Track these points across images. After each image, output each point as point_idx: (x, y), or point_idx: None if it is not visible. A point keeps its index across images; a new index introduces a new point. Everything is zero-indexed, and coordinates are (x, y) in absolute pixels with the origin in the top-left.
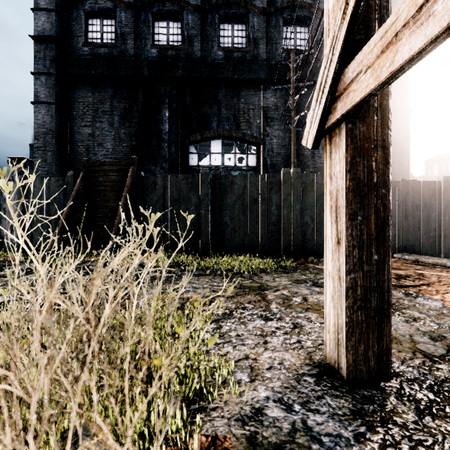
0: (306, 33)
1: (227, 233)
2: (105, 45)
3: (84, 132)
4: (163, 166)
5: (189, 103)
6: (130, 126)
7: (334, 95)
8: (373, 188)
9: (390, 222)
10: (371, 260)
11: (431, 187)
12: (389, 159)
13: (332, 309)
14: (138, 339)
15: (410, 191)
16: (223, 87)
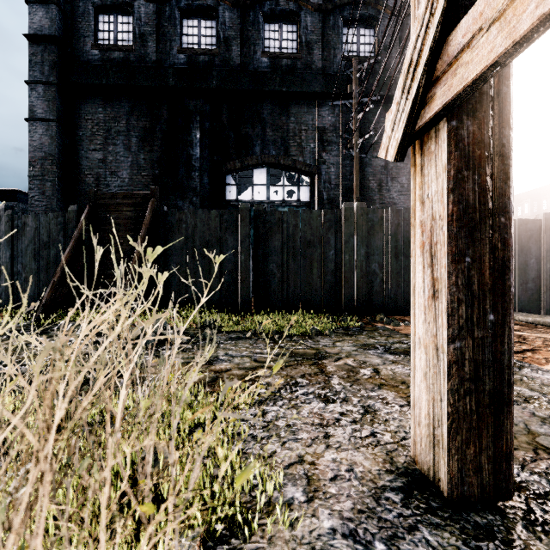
0: (372, 36)
1: (273, 285)
2: (119, 48)
3: (92, 157)
4: (193, 200)
5: (226, 121)
6: (151, 150)
7: (431, 77)
8: (488, 216)
9: (512, 266)
10: (485, 321)
11: (529, 226)
12: (511, 174)
13: (424, 391)
14: (123, 456)
15: None
16: (269, 102)
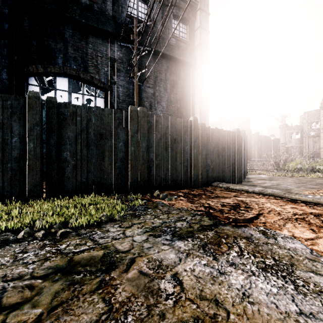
0: (146, 9)
1: (67, 171)
2: None
3: None
4: None
5: (28, 29)
6: None
7: None
8: None
9: None
10: None
11: (231, 135)
12: None
13: None
14: None
15: (220, 137)
16: (70, 27)
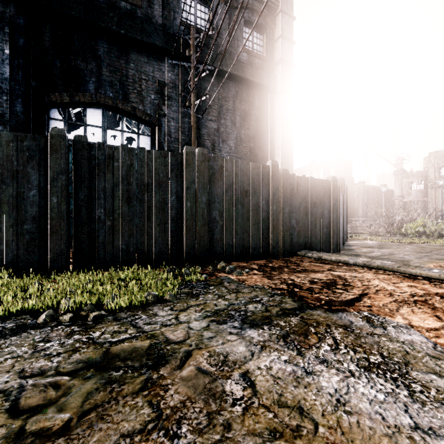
0: (207, 14)
1: (101, 235)
2: None
3: None
4: None
5: (49, 45)
6: None
7: None
8: None
9: None
10: None
11: (324, 185)
12: None
13: None
14: None
15: (310, 188)
16: (105, 40)
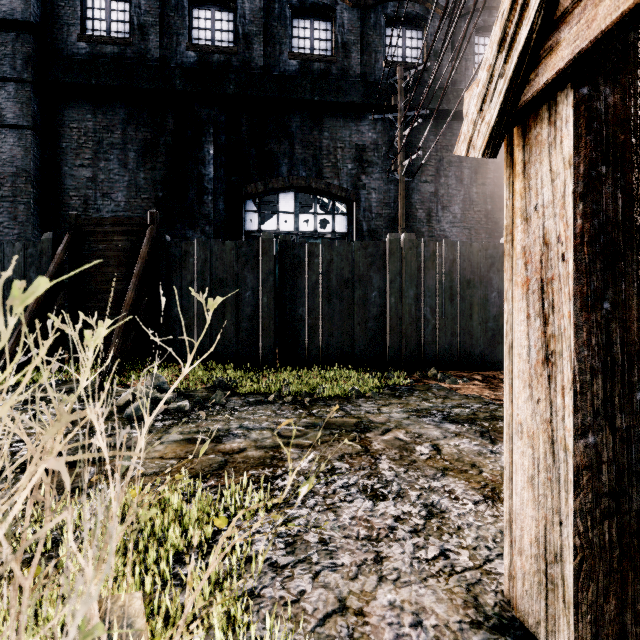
0: (420, 39)
1: (303, 333)
2: (113, 41)
3: (79, 175)
4: (206, 230)
5: (246, 135)
6: (154, 167)
7: (551, 14)
8: (636, 237)
9: None
10: (631, 402)
11: None
12: None
13: (529, 504)
14: None
15: None
16: (298, 114)
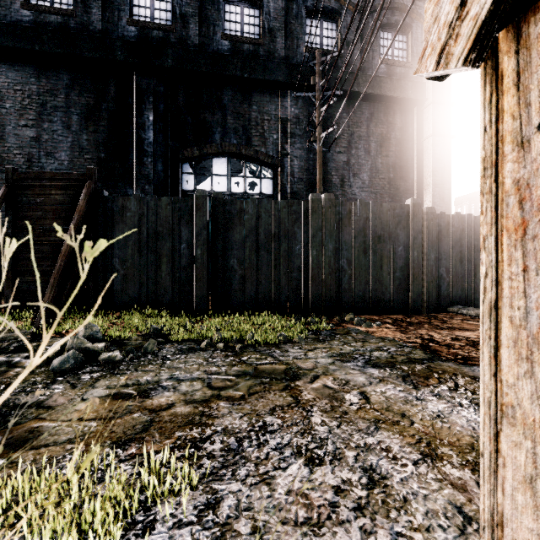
0: (335, 30)
1: (234, 283)
2: (56, 11)
3: (23, 134)
4: (145, 189)
5: (183, 105)
6: (96, 130)
7: None
8: None
9: None
10: None
11: None
12: None
13: (526, 512)
14: None
15: (466, 228)
16: (230, 88)
